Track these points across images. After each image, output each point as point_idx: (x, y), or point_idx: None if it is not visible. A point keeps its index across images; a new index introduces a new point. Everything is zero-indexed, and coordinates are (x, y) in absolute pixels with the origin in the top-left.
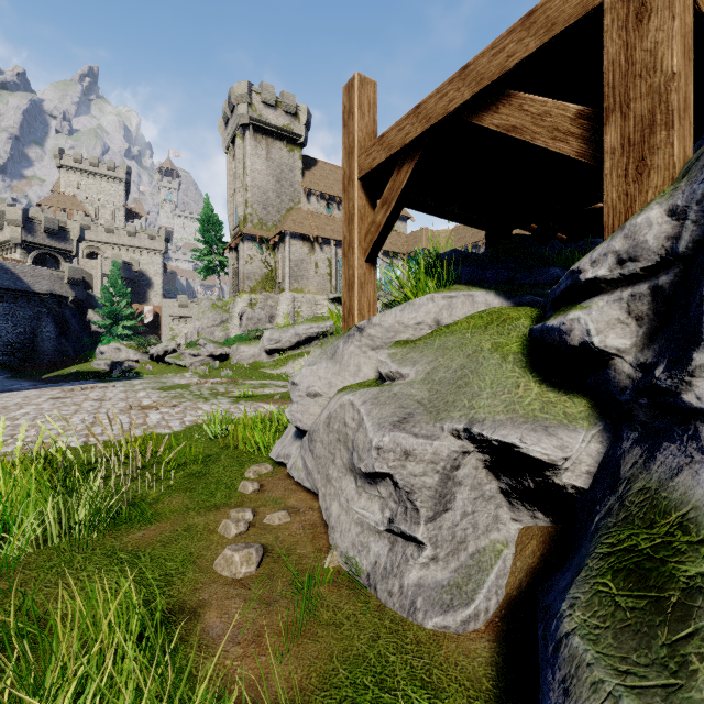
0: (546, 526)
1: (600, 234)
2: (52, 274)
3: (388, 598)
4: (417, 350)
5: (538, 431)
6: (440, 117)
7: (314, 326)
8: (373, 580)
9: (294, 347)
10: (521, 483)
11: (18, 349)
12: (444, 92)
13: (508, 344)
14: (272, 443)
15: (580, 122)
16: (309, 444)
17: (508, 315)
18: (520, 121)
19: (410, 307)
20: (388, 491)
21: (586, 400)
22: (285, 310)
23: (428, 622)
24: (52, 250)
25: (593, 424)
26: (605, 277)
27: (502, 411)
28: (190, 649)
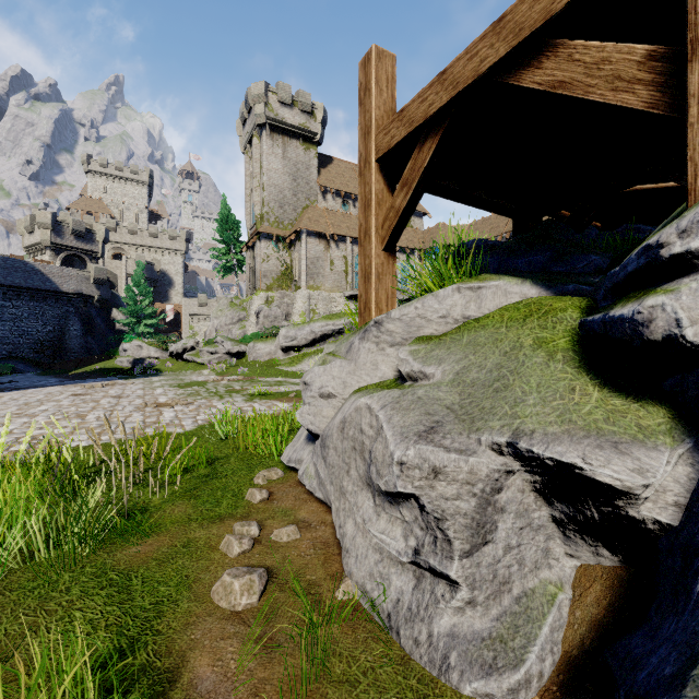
0: (612, 566)
1: (638, 221)
2: (79, 274)
3: (414, 648)
4: (443, 346)
5: (605, 448)
6: (470, 80)
7: (329, 323)
8: (395, 622)
9: (309, 344)
10: (582, 512)
11: (47, 346)
12: (475, 52)
13: (554, 340)
14: (283, 446)
15: (651, 65)
16: (322, 450)
17: (551, 305)
18: (570, 74)
19: (433, 299)
20: (413, 514)
21: (665, 409)
22: (301, 308)
23: (465, 686)
24: (79, 251)
25: (679, 440)
26: None
27: (555, 422)
28: None
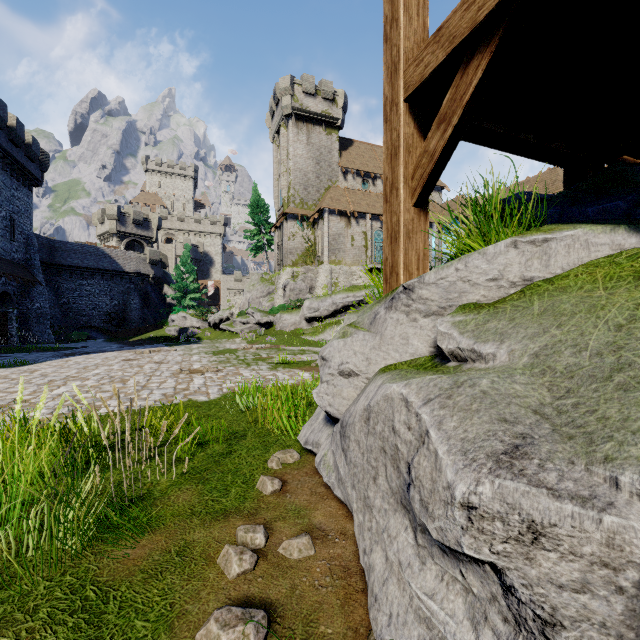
0: None
1: None
2: (138, 257)
3: None
4: (502, 317)
5: None
6: None
7: (350, 295)
8: None
9: (331, 315)
10: None
11: (114, 317)
12: None
13: None
14: (301, 423)
15: None
16: (341, 440)
17: None
18: None
19: (480, 258)
20: (487, 588)
21: None
22: (323, 281)
23: None
24: (138, 237)
25: None
26: None
27: None
28: None
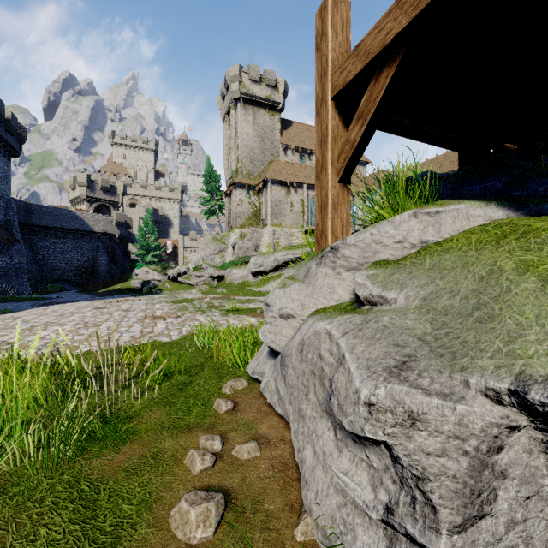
0: None
1: None
2: (105, 219)
3: None
4: (403, 271)
5: None
6: None
7: (289, 253)
8: None
9: (273, 269)
10: None
11: (84, 272)
12: None
13: (545, 262)
14: (249, 357)
15: None
16: (281, 368)
17: (529, 226)
18: None
19: (389, 225)
20: (383, 462)
21: None
22: (267, 241)
23: None
24: (106, 202)
25: None
26: None
27: None
28: None
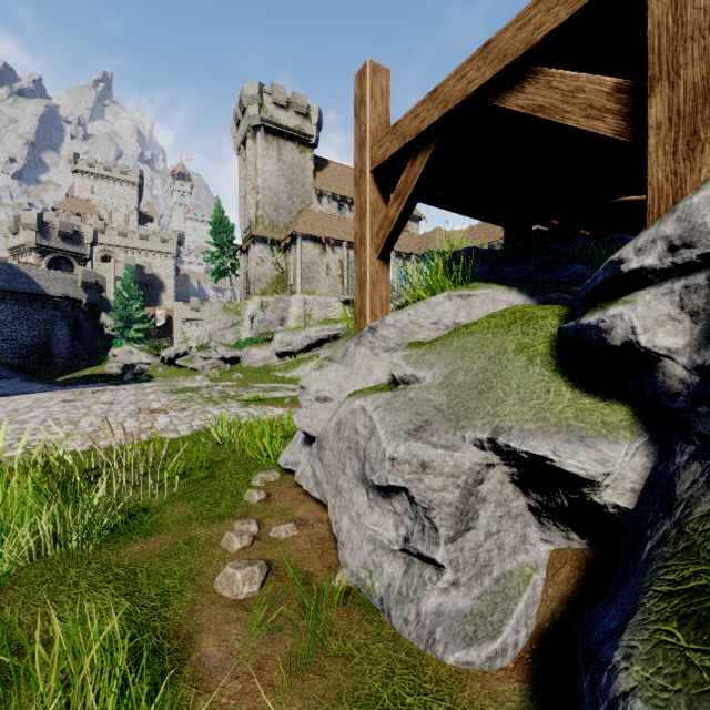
0: (581, 548)
1: (625, 230)
2: (66, 277)
3: (404, 627)
4: (433, 351)
5: (573, 442)
6: (459, 100)
7: (325, 328)
8: (386, 604)
9: (305, 349)
10: (554, 500)
11: (33, 352)
12: (463, 74)
13: (535, 345)
14: (280, 449)
15: (618, 97)
16: (318, 452)
17: (533, 313)
18: (548, 100)
19: (426, 306)
20: (403, 506)
21: (627, 408)
22: (296, 313)
23: (449, 656)
24: (66, 253)
25: (637, 434)
26: (653, 267)
27: (531, 419)
28: (183, 683)
